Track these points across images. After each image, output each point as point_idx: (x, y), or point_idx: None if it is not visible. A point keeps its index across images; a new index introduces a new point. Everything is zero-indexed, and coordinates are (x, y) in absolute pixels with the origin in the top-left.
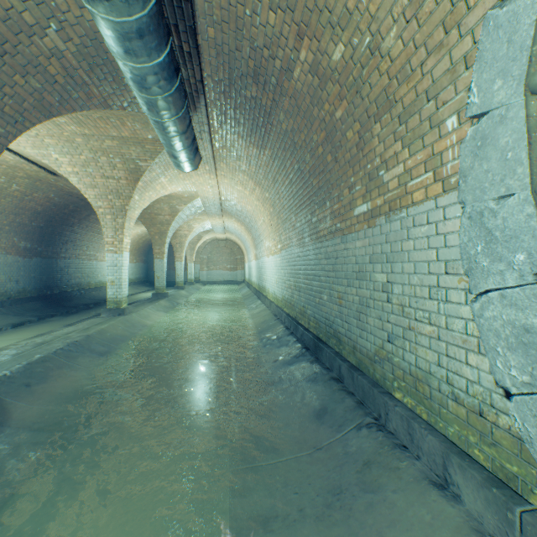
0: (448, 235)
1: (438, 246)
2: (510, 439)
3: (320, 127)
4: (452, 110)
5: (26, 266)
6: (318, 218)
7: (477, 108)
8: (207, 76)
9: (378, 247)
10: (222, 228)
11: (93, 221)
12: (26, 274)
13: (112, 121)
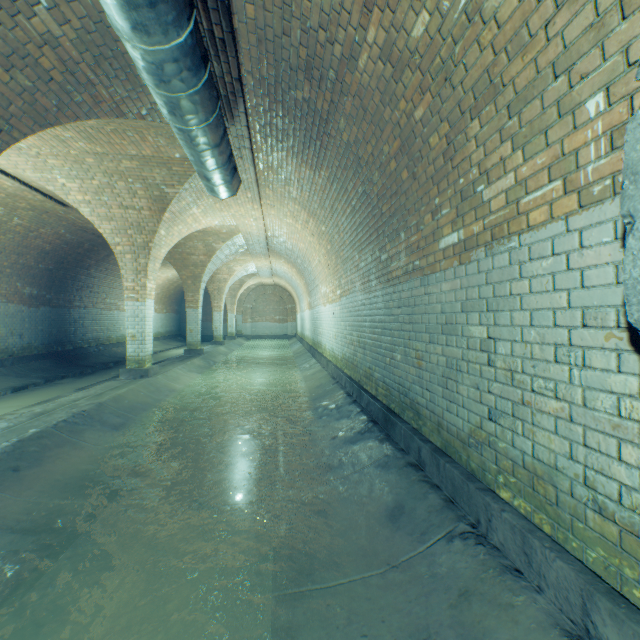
0: (588, 270)
1: (570, 286)
2: None
3: (394, 134)
4: (597, 85)
5: (32, 317)
6: (389, 255)
7: None
8: (247, 73)
9: (475, 291)
10: (269, 271)
11: (114, 263)
12: (32, 327)
13: (129, 135)
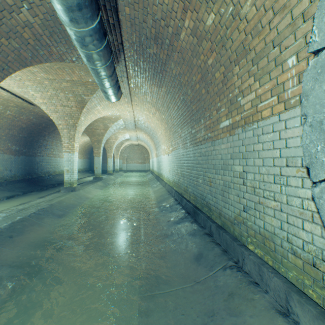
0: (288, 139)
1: (281, 147)
2: None
3: (198, 71)
4: (292, 52)
5: (16, 161)
6: (196, 130)
7: (317, 45)
8: (125, 40)
9: (237, 148)
10: (136, 138)
11: (57, 134)
12: (16, 166)
13: (66, 70)
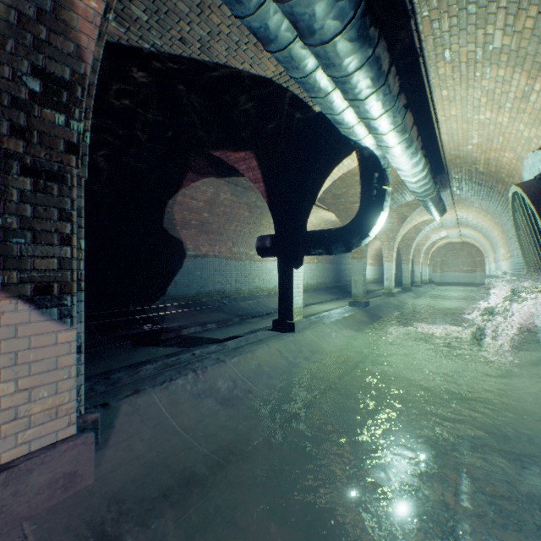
0: None
1: None
2: None
3: None
4: None
5: (331, 269)
6: None
7: None
8: (452, 184)
9: None
10: (457, 235)
11: None
12: (331, 274)
13: None
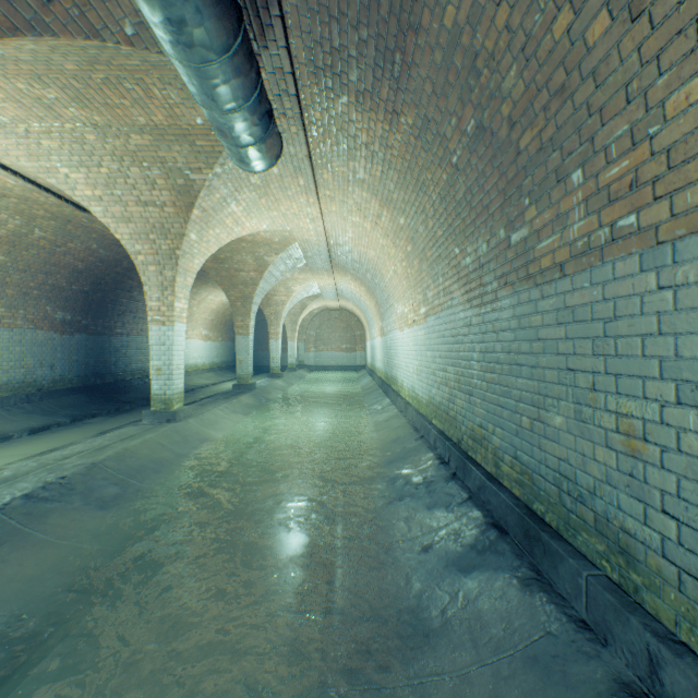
0: None
1: None
2: None
3: None
4: None
5: (65, 345)
6: (532, 228)
7: None
8: None
9: None
10: (334, 292)
11: None
12: (65, 357)
13: (127, 88)
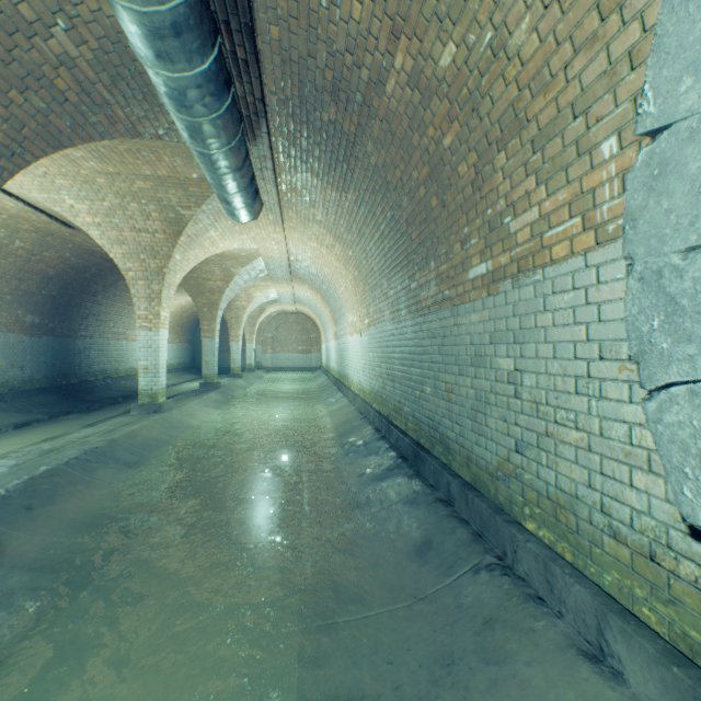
0: (603, 305)
1: (589, 320)
2: (697, 596)
3: (422, 161)
4: (610, 129)
5: (34, 347)
6: (419, 283)
7: (652, 121)
8: (270, 93)
9: (502, 323)
10: (292, 298)
11: (122, 289)
12: (34, 358)
13: (144, 155)
